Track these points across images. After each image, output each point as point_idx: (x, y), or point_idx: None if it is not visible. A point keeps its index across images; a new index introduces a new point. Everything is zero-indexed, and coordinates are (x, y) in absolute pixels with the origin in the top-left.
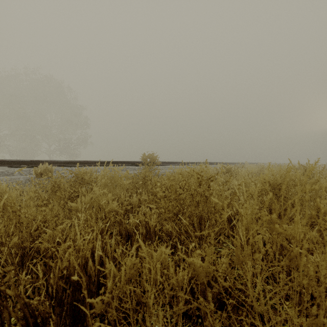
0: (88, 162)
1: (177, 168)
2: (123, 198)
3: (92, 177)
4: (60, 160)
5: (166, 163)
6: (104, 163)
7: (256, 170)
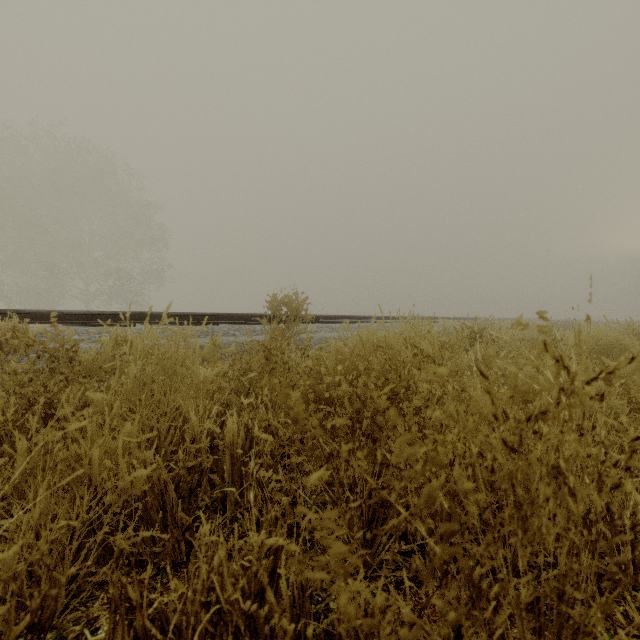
0: (146, 315)
1: (366, 329)
2: (196, 425)
3: (100, 356)
4: (75, 311)
5: (324, 318)
6: (184, 317)
7: (535, 334)
